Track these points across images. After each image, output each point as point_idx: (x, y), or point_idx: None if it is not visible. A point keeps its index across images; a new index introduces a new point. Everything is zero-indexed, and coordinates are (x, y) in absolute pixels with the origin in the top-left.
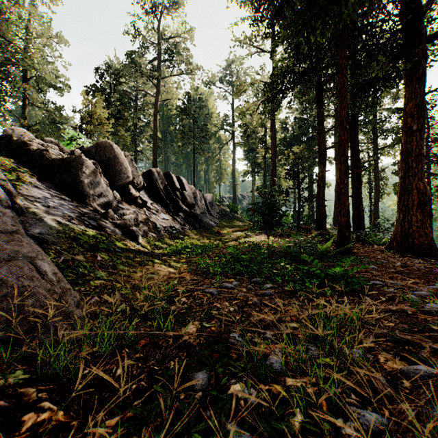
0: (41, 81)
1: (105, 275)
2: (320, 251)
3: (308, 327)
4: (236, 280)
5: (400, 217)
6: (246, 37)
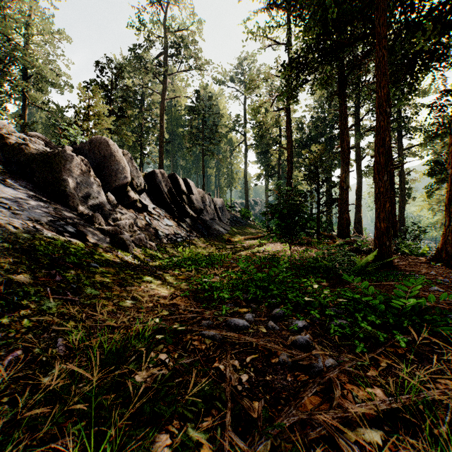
0: (41, 79)
1: (55, 306)
2: (358, 265)
3: (408, 449)
4: (250, 310)
5: (450, 223)
6: (260, 27)
